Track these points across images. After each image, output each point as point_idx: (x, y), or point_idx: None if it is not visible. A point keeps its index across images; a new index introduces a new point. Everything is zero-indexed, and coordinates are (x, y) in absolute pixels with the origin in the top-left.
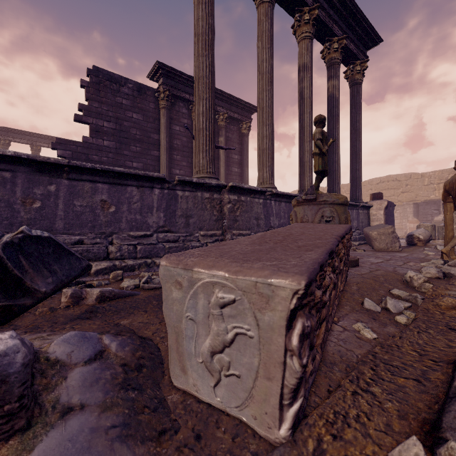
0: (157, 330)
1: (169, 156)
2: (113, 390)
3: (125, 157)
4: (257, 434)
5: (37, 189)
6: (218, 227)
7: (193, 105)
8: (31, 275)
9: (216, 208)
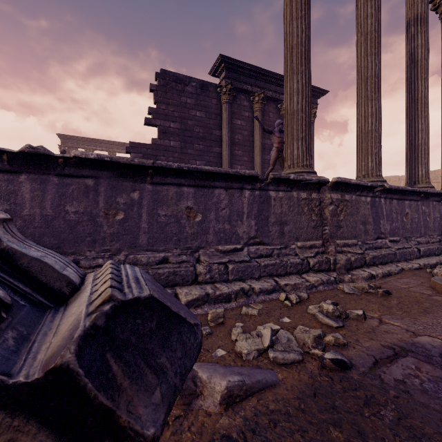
0: None
1: (231, 152)
2: None
3: (189, 156)
4: None
5: (120, 197)
6: (317, 236)
7: (254, 97)
8: (127, 394)
9: (314, 211)
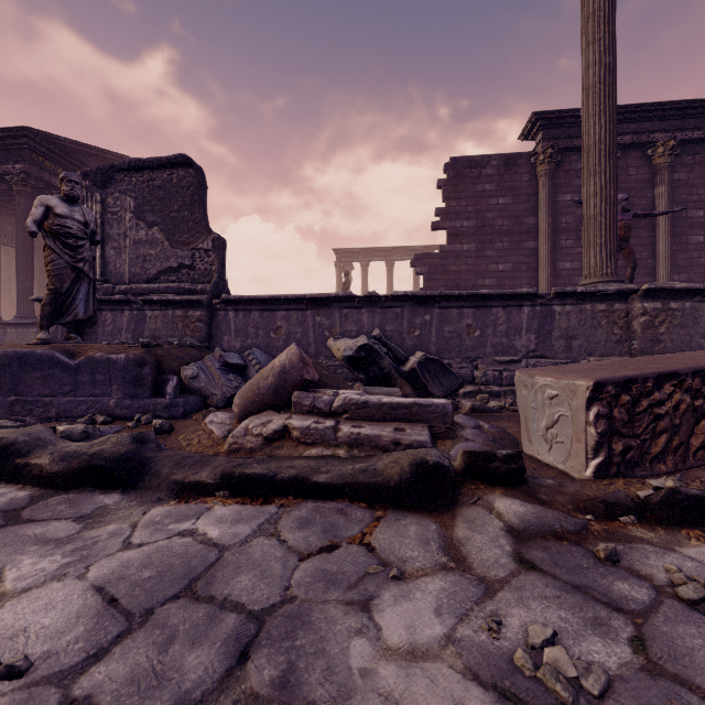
0: (517, 431)
1: (553, 244)
2: (488, 441)
3: (487, 260)
4: (574, 478)
5: (417, 319)
6: (621, 351)
7: None
8: (431, 384)
9: (617, 324)
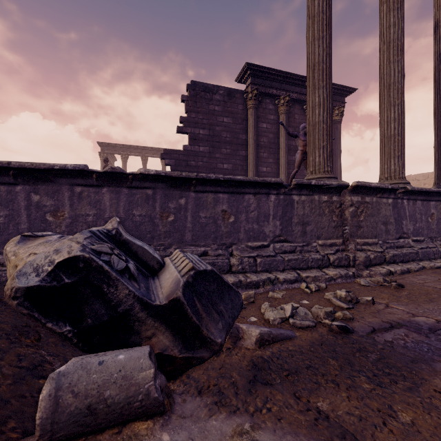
0: None
1: (256, 154)
2: None
3: (216, 160)
4: None
5: (171, 203)
6: (337, 235)
7: (280, 100)
8: (205, 320)
9: (335, 212)
